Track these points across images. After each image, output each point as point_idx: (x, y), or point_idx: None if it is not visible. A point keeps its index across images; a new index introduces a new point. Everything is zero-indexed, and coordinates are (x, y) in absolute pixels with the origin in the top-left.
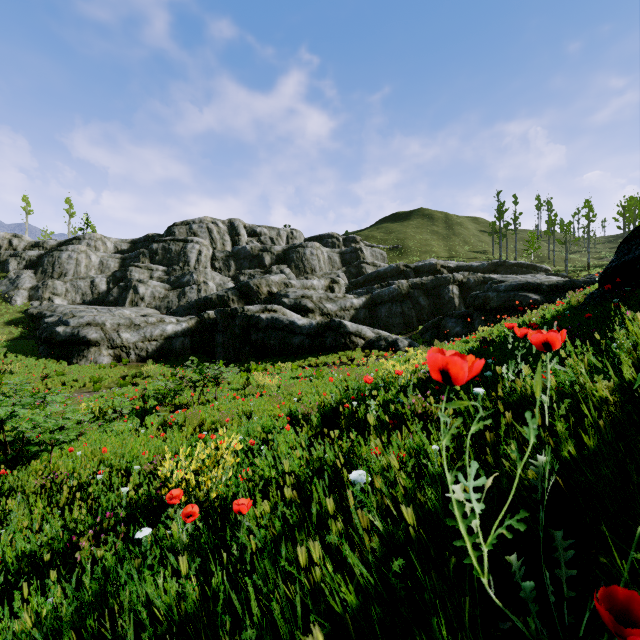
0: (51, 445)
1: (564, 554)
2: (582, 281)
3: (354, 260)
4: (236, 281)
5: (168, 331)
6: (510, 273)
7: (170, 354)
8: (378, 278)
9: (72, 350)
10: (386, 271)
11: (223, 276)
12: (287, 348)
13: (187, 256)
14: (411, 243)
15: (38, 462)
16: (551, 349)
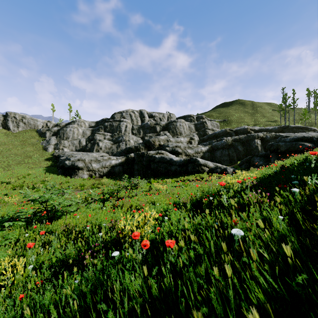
0: (66, 212)
1: None
2: None
3: (202, 128)
4: (143, 139)
5: (112, 163)
6: (291, 132)
7: (113, 174)
8: (215, 136)
9: (72, 171)
10: (219, 133)
11: (137, 137)
12: (168, 172)
13: (120, 128)
14: (232, 118)
15: (61, 220)
16: None
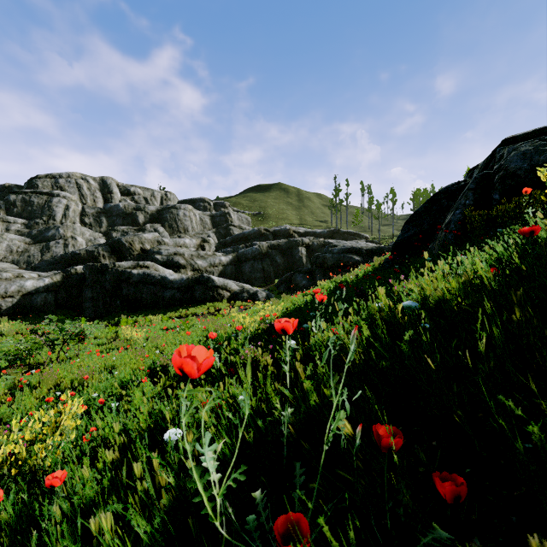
0: None
1: (300, 479)
2: (387, 247)
3: (223, 223)
4: (108, 237)
5: (27, 287)
6: (342, 239)
7: (30, 310)
8: (243, 239)
9: None
10: (250, 233)
11: (94, 232)
12: (159, 301)
13: (52, 210)
14: (271, 211)
15: None
16: (288, 333)
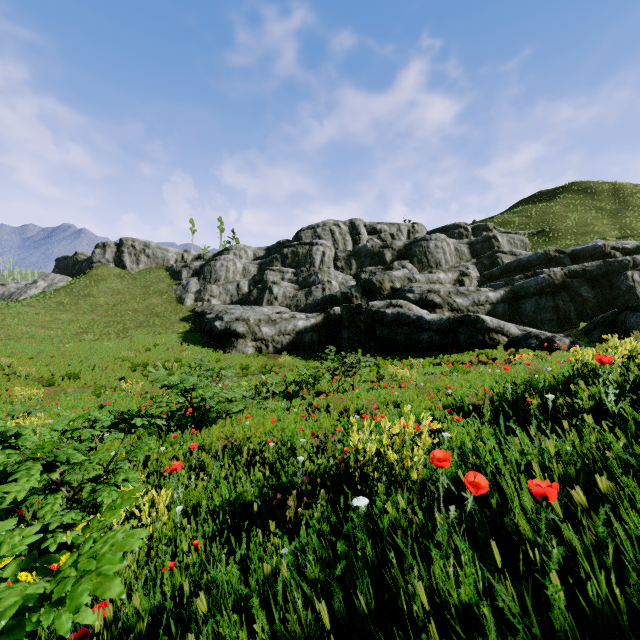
0: (225, 413)
1: None
2: None
3: (486, 250)
4: (357, 279)
5: (299, 326)
6: None
7: (301, 347)
8: (519, 268)
9: (226, 341)
10: (530, 259)
11: (345, 275)
12: (414, 344)
13: (312, 258)
14: (562, 225)
15: (217, 426)
16: None
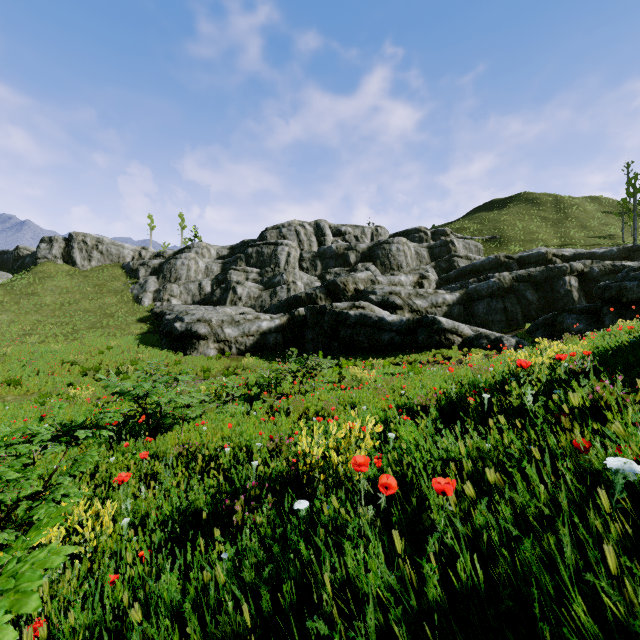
0: (182, 419)
1: None
2: None
3: (444, 254)
4: (322, 280)
5: (263, 327)
6: None
7: (265, 349)
8: (473, 272)
9: (186, 343)
10: (483, 264)
11: (310, 276)
12: (376, 345)
13: (277, 258)
14: (512, 232)
15: (173, 433)
16: None
